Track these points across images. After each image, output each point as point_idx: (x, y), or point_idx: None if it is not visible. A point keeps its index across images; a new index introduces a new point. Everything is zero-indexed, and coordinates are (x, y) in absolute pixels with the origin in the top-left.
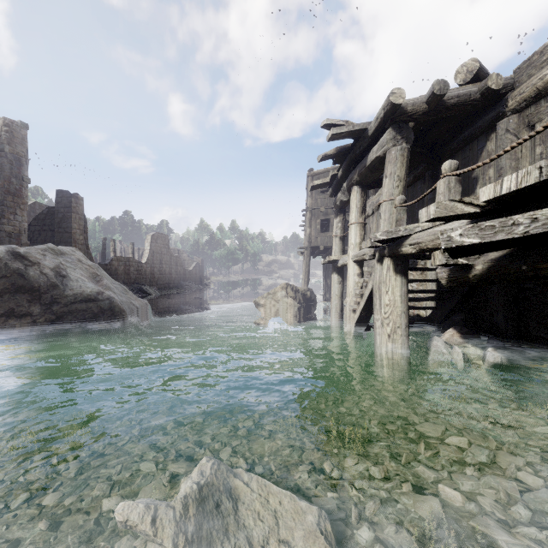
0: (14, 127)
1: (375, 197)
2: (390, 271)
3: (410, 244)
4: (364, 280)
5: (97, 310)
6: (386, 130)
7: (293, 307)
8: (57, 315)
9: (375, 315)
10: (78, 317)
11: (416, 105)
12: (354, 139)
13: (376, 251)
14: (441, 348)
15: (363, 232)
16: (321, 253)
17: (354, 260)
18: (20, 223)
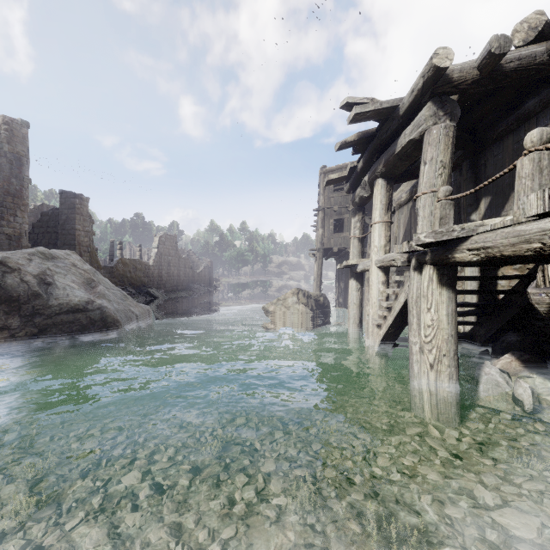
0: (15, 125)
1: (396, 193)
2: (433, 283)
3: (470, 249)
4: (394, 291)
5: (86, 321)
6: (420, 109)
7: (305, 315)
8: (40, 328)
9: (411, 337)
10: (64, 329)
11: (464, 71)
12: (379, 122)
13: (412, 256)
14: (496, 379)
15: (389, 233)
16: (334, 254)
17: (378, 266)
18: (20, 225)
